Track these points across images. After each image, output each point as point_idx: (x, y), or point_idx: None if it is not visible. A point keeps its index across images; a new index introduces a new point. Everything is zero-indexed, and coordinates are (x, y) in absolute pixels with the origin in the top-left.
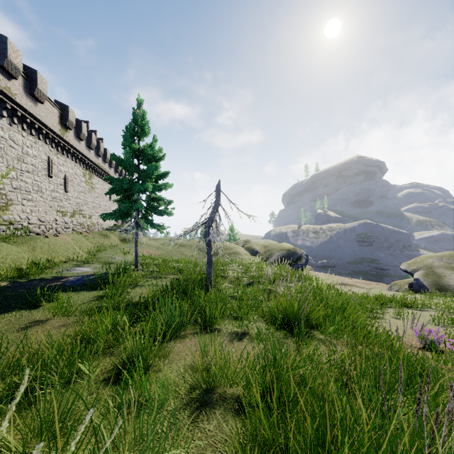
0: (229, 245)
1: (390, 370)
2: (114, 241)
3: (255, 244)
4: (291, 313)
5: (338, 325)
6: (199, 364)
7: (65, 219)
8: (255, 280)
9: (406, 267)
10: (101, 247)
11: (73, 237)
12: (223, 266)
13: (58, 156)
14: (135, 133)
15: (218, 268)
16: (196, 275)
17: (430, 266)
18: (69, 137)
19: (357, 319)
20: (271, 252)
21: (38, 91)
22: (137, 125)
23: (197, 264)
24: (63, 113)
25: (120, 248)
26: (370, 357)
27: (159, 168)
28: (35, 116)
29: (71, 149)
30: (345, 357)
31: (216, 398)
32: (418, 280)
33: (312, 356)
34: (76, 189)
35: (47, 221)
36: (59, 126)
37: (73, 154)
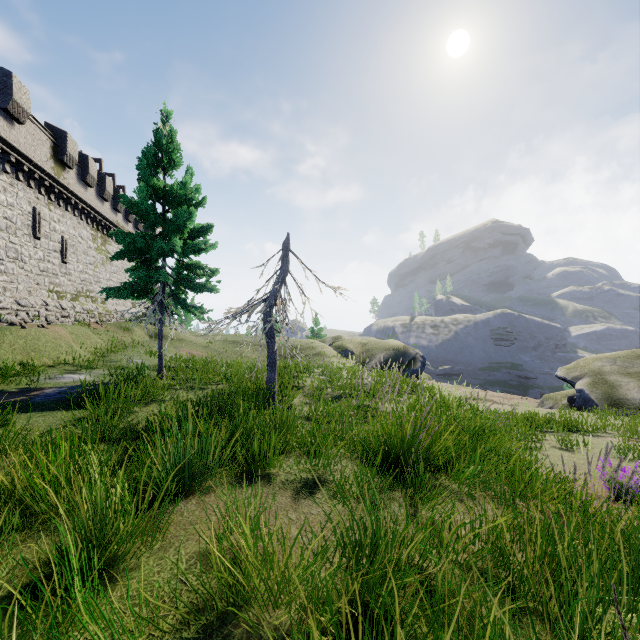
0: (311, 343)
1: (599, 561)
2: (140, 337)
3: (349, 341)
4: (400, 444)
5: (479, 464)
6: (215, 556)
7: (62, 303)
8: (346, 392)
9: (565, 374)
10: (118, 346)
11: (72, 330)
12: (297, 371)
13: (51, 207)
14: (158, 162)
15: (289, 374)
16: (250, 384)
17: (598, 371)
18: (68, 179)
19: (508, 452)
20: (371, 352)
21: (14, 105)
22: (161, 151)
23: (257, 368)
24: (58, 143)
25: (147, 347)
26: (555, 533)
27: (195, 216)
28: (9, 143)
29: (72, 198)
30: (502, 530)
31: (238, 637)
32: (583, 392)
33: (439, 525)
34: (82, 259)
35: (30, 305)
36: (51, 162)
37: (75, 206)
